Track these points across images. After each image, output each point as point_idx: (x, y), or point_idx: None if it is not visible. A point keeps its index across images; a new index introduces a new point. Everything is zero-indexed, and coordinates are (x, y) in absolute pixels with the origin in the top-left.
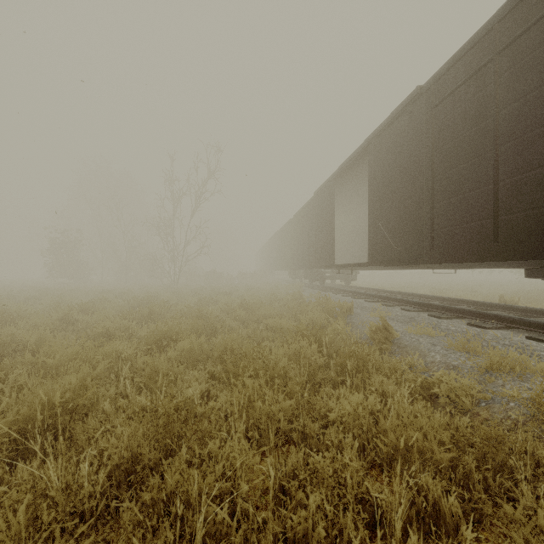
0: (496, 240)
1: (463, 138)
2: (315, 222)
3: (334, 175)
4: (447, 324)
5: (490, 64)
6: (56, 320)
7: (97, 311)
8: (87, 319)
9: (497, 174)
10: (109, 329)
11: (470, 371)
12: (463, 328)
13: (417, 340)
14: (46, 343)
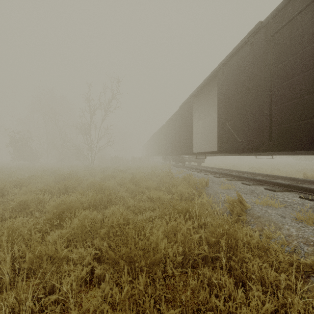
0: None
1: (300, 55)
2: (180, 125)
3: (193, 94)
4: (283, 196)
5: None
6: None
7: (29, 185)
8: (16, 192)
9: None
10: (26, 202)
11: None
12: (298, 201)
13: (267, 211)
14: None
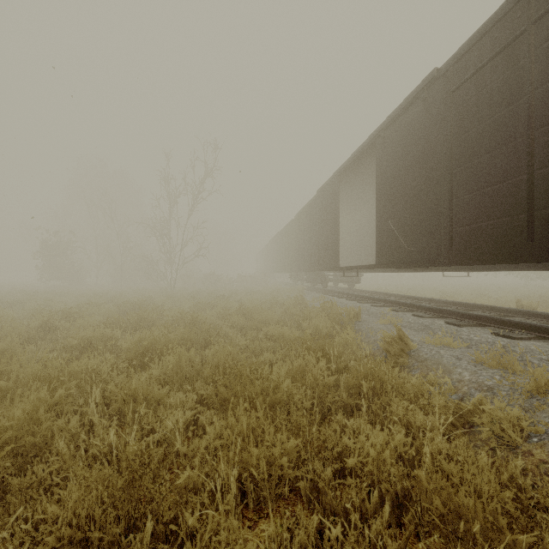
0: (532, 238)
1: (489, 124)
2: (318, 222)
3: (338, 172)
4: (468, 333)
5: (524, 36)
6: (34, 327)
7: (82, 317)
8: (69, 326)
9: (533, 162)
10: (89, 339)
11: (510, 393)
12: (488, 338)
13: (438, 352)
14: (3, 360)
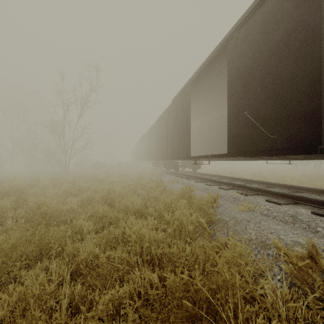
0: None
1: None
2: (172, 123)
3: (190, 80)
4: None
5: None
6: None
7: None
8: None
9: None
10: None
11: None
12: None
13: None
14: None
